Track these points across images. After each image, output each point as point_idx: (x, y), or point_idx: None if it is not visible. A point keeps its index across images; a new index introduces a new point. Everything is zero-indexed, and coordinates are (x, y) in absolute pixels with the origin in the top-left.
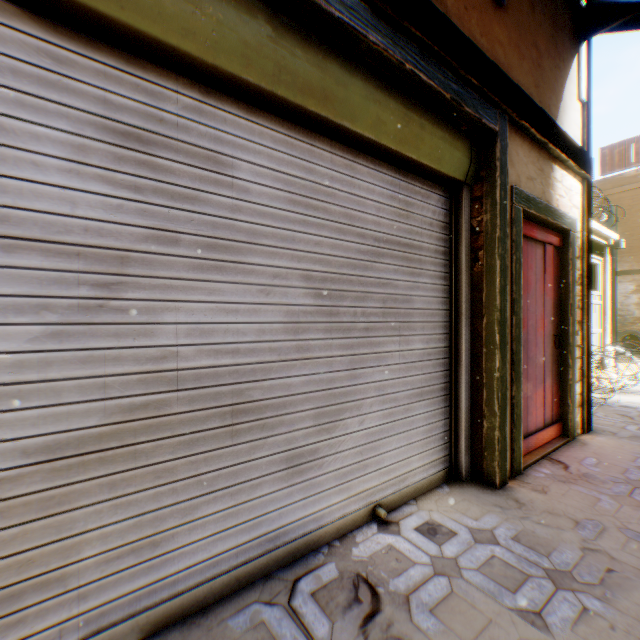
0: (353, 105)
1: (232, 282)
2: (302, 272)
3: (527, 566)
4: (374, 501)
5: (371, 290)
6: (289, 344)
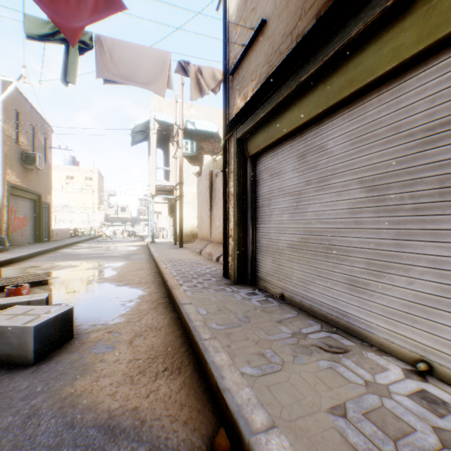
0: (368, 66)
1: (326, 193)
2: (357, 180)
3: (409, 447)
4: (424, 357)
5: (420, 176)
6: (350, 220)
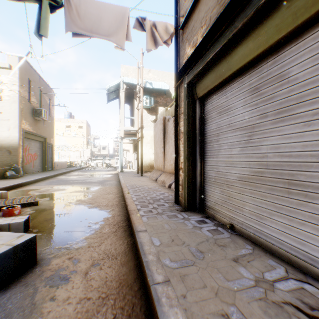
0: None
1: (287, 125)
2: None
3: None
4: None
5: None
6: None
